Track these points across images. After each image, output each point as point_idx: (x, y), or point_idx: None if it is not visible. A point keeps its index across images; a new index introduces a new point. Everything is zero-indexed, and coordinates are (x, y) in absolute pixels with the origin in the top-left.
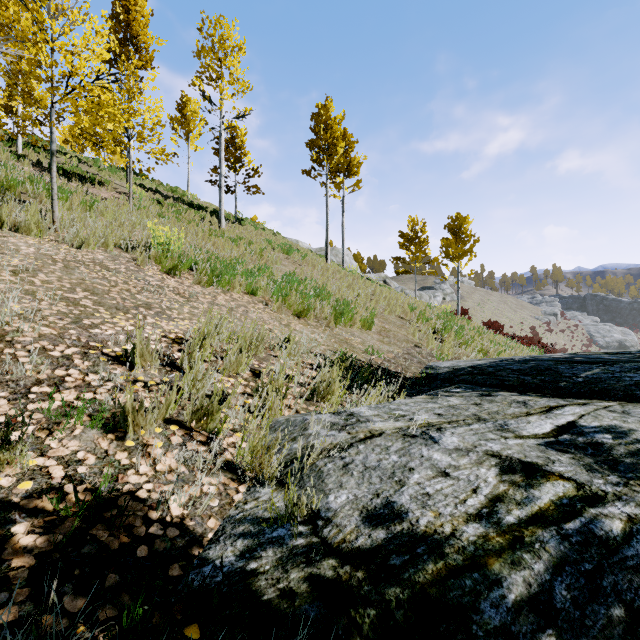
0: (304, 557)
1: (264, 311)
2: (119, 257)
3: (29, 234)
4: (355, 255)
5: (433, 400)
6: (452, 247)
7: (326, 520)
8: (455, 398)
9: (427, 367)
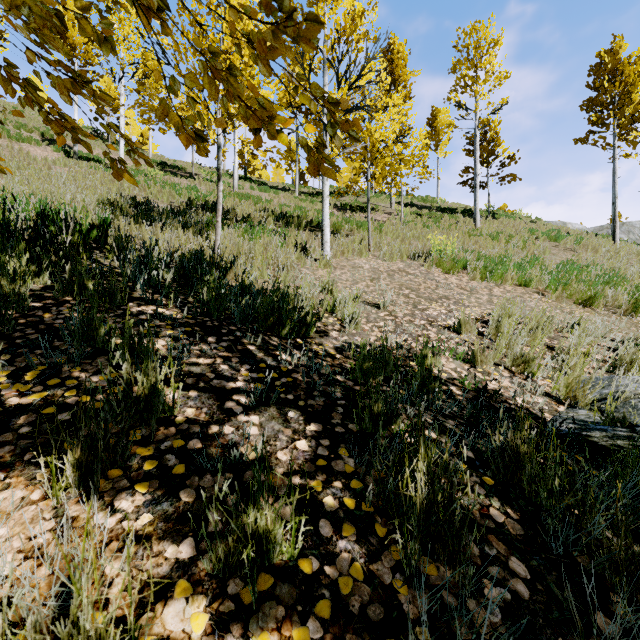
0: (626, 438)
1: (541, 300)
2: (411, 265)
3: (361, 256)
4: None
5: None
6: None
7: None
8: None
9: None
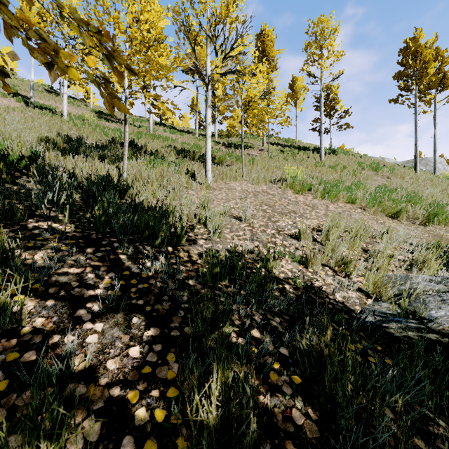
0: (415, 329)
1: (362, 214)
2: (272, 187)
3: (236, 181)
4: None
5: None
6: None
7: (429, 320)
8: None
9: None
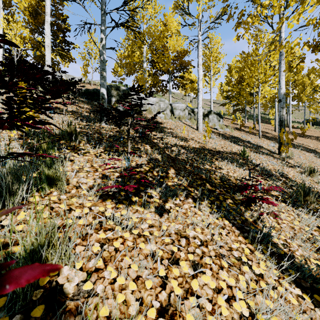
0: None
1: None
2: None
3: None
4: None
5: None
6: None
7: None
8: None
9: None
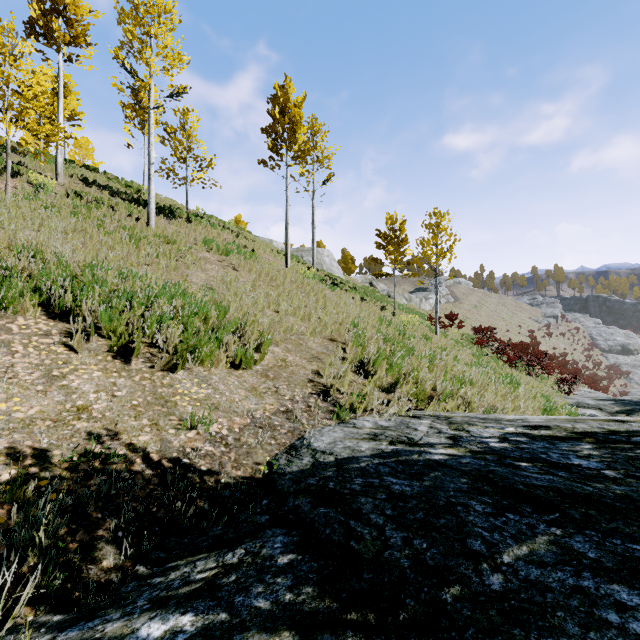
0: None
1: (43, 350)
2: None
3: None
4: (345, 255)
5: None
6: (429, 247)
7: None
8: None
9: (294, 445)
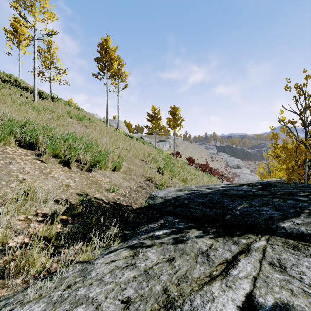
0: None
1: (31, 162)
2: None
3: None
4: (127, 123)
5: (133, 260)
6: (172, 122)
7: None
8: (154, 250)
9: (150, 197)
